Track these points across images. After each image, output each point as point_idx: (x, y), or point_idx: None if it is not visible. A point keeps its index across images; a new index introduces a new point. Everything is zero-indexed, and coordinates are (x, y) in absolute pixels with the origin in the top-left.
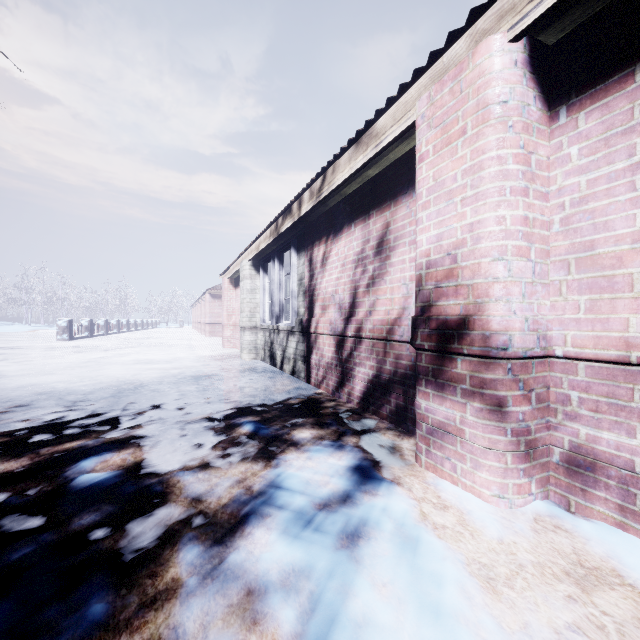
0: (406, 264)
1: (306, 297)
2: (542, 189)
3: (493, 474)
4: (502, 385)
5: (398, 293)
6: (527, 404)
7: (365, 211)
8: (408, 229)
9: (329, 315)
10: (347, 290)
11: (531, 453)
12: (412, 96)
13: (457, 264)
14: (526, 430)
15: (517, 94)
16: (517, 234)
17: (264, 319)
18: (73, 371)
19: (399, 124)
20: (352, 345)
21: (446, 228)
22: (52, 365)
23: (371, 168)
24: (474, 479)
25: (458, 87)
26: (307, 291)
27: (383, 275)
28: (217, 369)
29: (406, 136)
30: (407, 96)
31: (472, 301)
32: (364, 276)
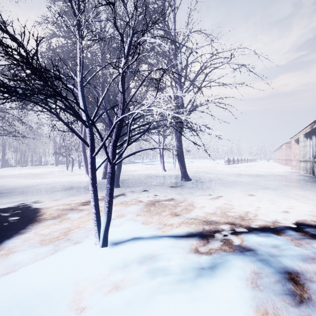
0: None
1: None
2: None
3: None
4: None
5: None
6: None
7: None
8: None
9: None
10: None
11: None
12: None
13: None
14: None
15: None
16: None
17: (310, 157)
18: (240, 171)
19: None
20: None
21: None
22: (233, 170)
23: None
24: None
25: None
26: None
27: None
28: (287, 174)
29: None
30: None
31: None
32: None
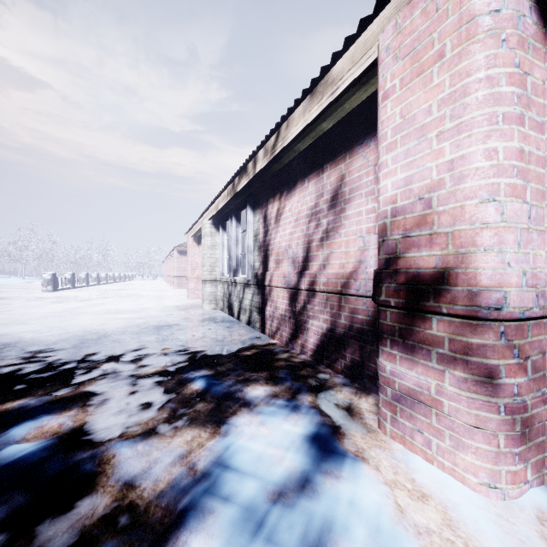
0: (362, 216)
1: (261, 252)
2: (537, 118)
3: (481, 458)
4: (493, 352)
5: (354, 246)
6: (523, 375)
7: (319, 165)
8: (365, 180)
9: (283, 269)
10: (300, 244)
11: (527, 433)
12: (373, 32)
13: (432, 209)
14: (522, 406)
15: (511, 1)
16: (512, 170)
17: (223, 273)
18: (46, 321)
19: (358, 65)
20: (305, 298)
21: (417, 169)
22: (29, 315)
23: (325, 120)
24: (455, 461)
25: (433, 5)
26: (262, 246)
27: (338, 228)
28: (179, 319)
29: (364, 81)
30: (367, 33)
31: (452, 251)
32: (318, 230)
